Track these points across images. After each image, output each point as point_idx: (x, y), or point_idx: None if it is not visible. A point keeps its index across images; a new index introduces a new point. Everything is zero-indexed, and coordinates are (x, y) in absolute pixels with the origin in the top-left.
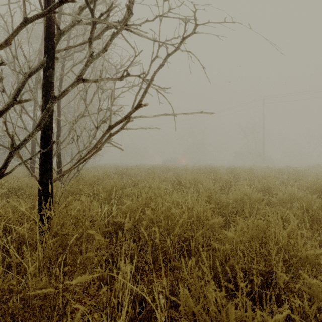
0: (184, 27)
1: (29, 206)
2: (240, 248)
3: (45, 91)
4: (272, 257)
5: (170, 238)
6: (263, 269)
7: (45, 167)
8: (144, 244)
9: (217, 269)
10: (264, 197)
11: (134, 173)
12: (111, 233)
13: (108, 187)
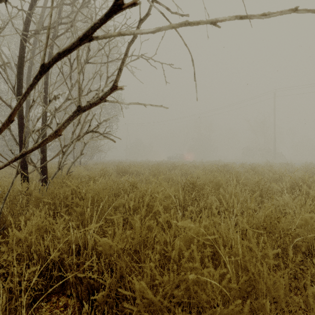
0: None
1: None
2: None
3: None
4: None
5: None
6: None
7: None
8: None
9: None
10: None
11: (136, 171)
12: (83, 280)
13: (88, 197)
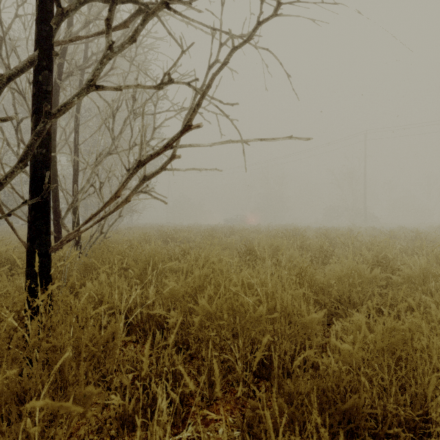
0: (260, 7)
1: (14, 290)
2: (363, 370)
3: (36, 106)
4: (426, 393)
5: (238, 343)
6: (416, 419)
7: (37, 229)
8: (196, 354)
9: (324, 411)
10: (384, 275)
11: (184, 237)
12: (146, 330)
13: (143, 259)
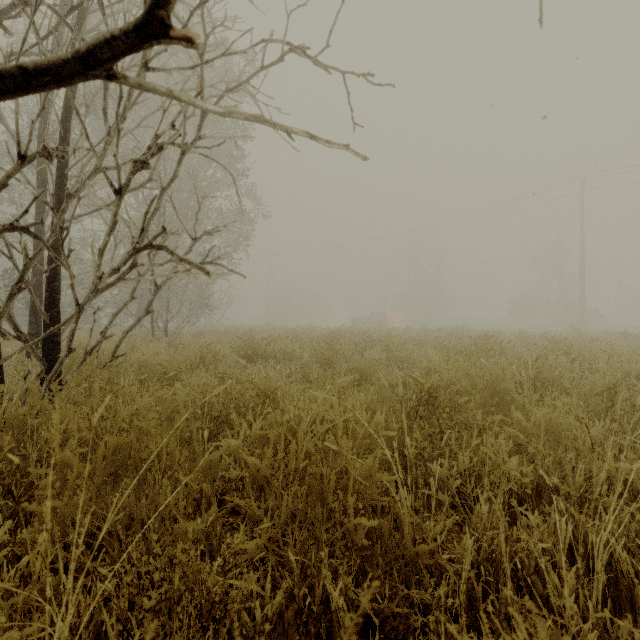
0: None
1: None
2: None
3: None
4: None
5: None
6: None
7: None
8: None
9: None
10: None
11: (283, 350)
12: None
13: (103, 450)
